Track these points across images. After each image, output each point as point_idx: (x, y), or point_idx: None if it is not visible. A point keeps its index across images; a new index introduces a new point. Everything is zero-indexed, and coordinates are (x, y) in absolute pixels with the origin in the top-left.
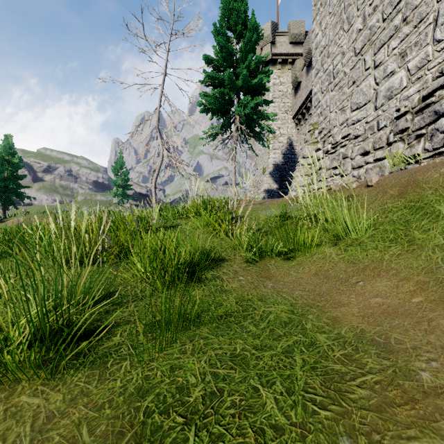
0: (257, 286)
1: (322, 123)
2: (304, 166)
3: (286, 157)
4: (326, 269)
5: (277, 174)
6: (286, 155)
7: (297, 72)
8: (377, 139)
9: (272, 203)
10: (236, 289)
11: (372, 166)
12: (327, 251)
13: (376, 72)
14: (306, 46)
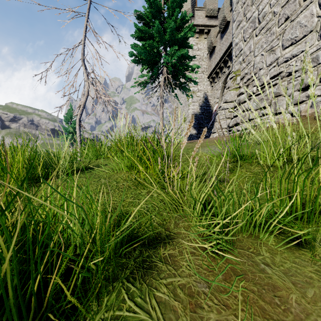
0: None
1: (244, 69)
2: (227, 110)
3: (203, 109)
4: None
5: (196, 122)
6: (203, 106)
7: (213, 38)
8: None
9: (205, 141)
10: None
11: None
12: None
13: None
14: (221, 14)
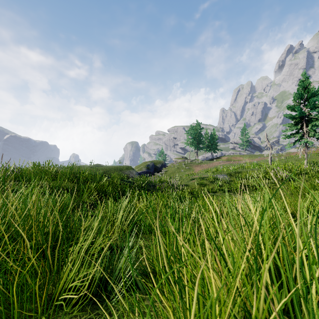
0: None
1: None
2: None
3: None
4: None
5: None
6: None
7: None
8: None
9: None
10: None
11: None
12: None
13: None
14: None
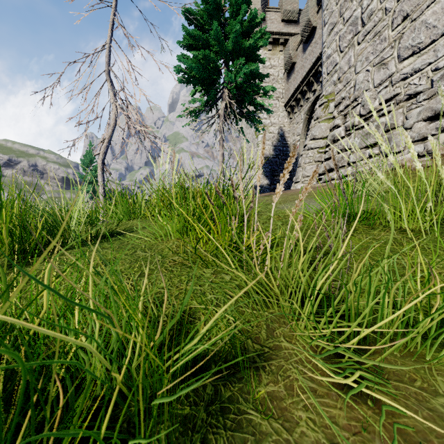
0: None
1: (341, 92)
2: (316, 150)
3: (278, 150)
4: None
5: (268, 168)
6: (278, 147)
7: (292, 51)
8: None
9: (289, 194)
10: None
11: None
12: None
13: None
14: (305, 17)
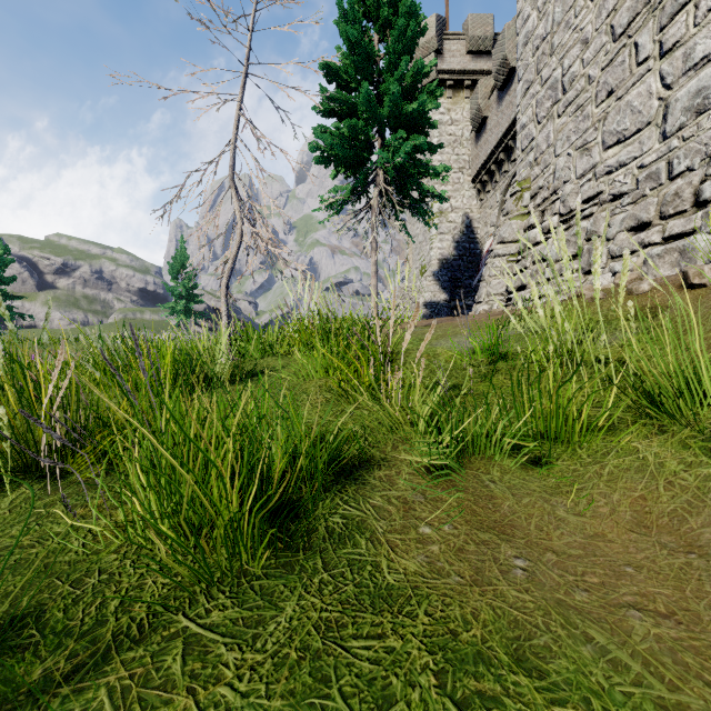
0: (479, 567)
1: (538, 179)
2: (504, 258)
3: (461, 248)
4: (668, 510)
5: (446, 276)
6: (461, 243)
7: (482, 101)
8: (670, 196)
9: (454, 325)
10: (420, 585)
11: (663, 249)
12: (644, 448)
13: (665, 64)
14: (499, 52)
